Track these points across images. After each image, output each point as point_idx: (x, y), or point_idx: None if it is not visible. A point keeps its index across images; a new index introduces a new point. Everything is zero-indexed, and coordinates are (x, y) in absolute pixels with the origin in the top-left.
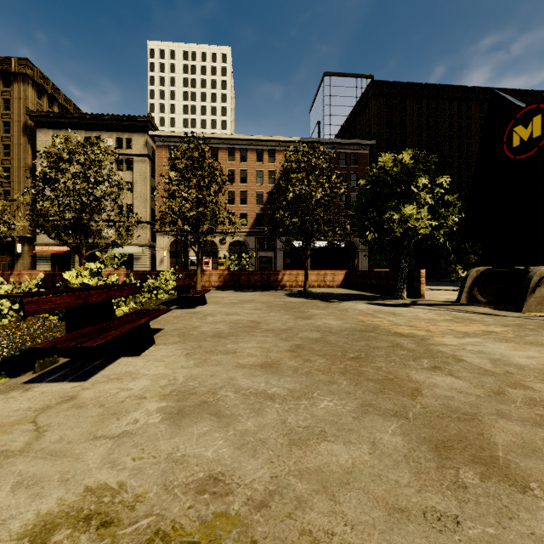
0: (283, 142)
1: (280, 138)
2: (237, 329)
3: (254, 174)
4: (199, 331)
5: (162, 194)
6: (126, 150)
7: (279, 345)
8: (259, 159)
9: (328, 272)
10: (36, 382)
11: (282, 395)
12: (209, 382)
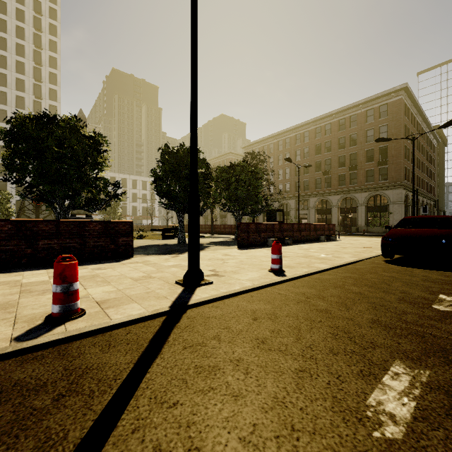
0: None
1: None
2: None
3: None
4: None
5: None
6: None
7: None
8: None
9: None
10: None
11: None
12: None
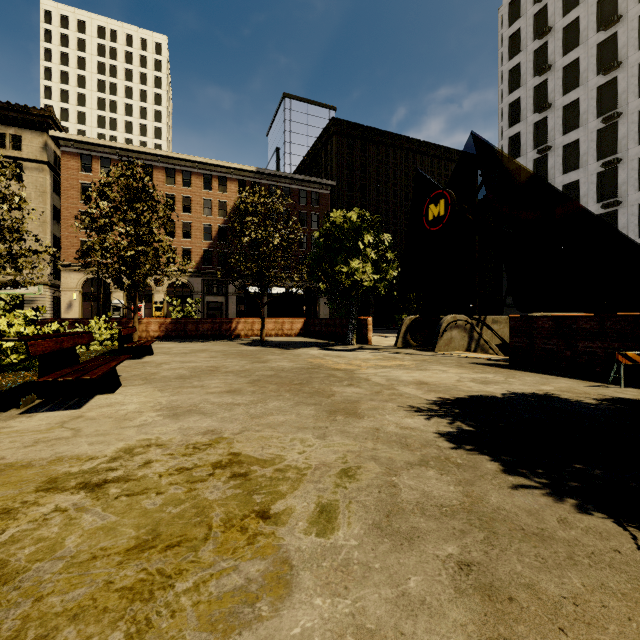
0: (236, 170)
1: (233, 165)
2: (198, 372)
3: (201, 203)
4: (161, 376)
5: (71, 216)
6: (11, 151)
7: (239, 380)
8: (207, 185)
9: (286, 320)
10: (31, 413)
11: (245, 403)
12: (189, 402)
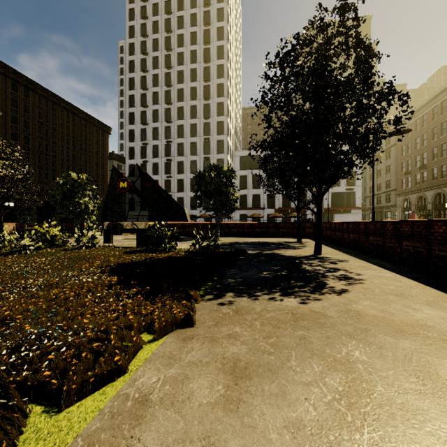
0: None
1: None
2: None
3: None
4: None
5: None
6: None
7: None
8: None
9: None
10: None
11: None
12: None
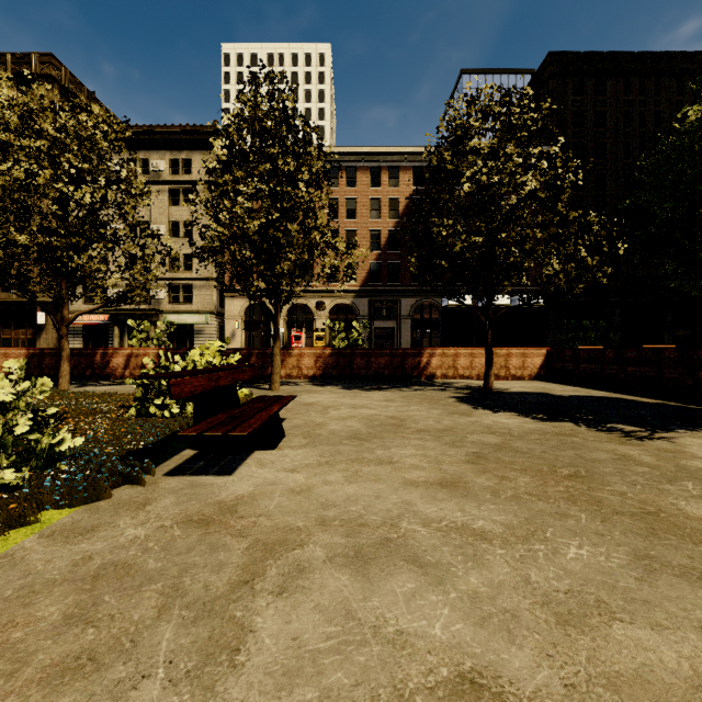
0: (411, 154)
1: (407, 149)
2: None
3: (367, 205)
4: None
5: None
6: (183, 177)
7: None
8: (374, 184)
9: (513, 351)
10: None
11: None
12: None
